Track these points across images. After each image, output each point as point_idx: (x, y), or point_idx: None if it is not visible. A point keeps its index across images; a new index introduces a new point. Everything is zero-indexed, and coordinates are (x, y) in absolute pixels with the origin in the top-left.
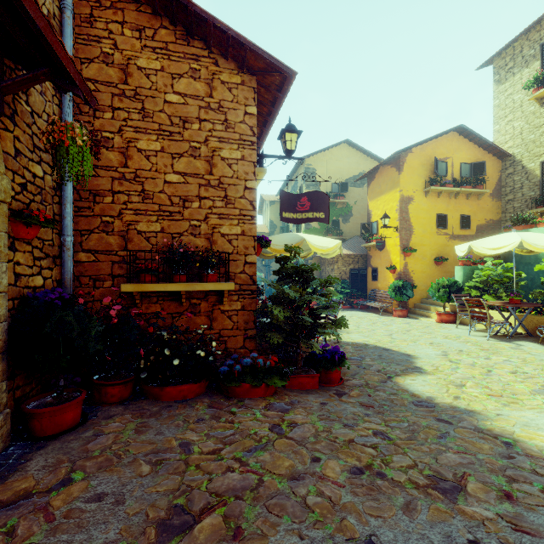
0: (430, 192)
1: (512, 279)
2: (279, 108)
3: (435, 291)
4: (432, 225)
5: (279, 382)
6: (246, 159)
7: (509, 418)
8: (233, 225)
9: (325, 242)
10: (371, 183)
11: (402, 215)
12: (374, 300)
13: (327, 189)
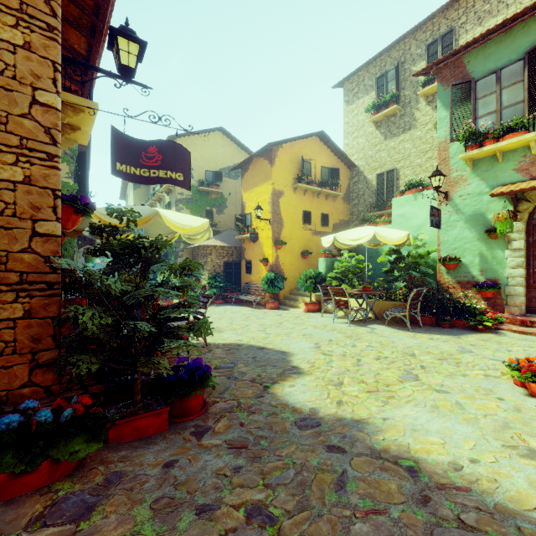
0: (298, 189)
1: (363, 269)
2: (111, 4)
3: (303, 282)
4: (299, 220)
5: (83, 447)
6: (35, 50)
7: (396, 423)
8: (3, 163)
9: (188, 220)
10: (245, 174)
11: (274, 208)
12: (248, 293)
13: (201, 177)
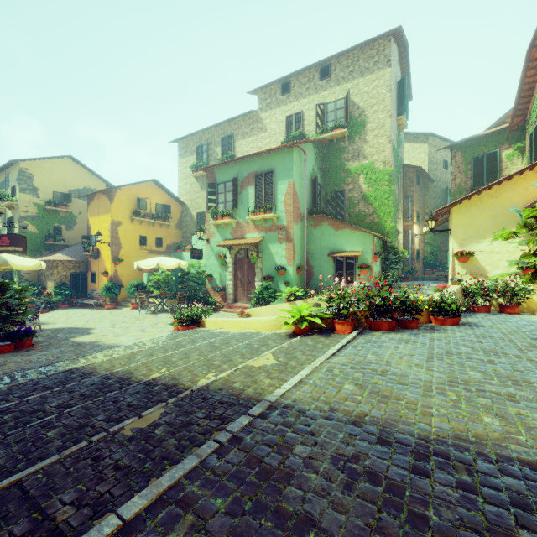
0: (134, 220)
1: (169, 280)
2: None
3: (130, 289)
4: (136, 243)
5: None
6: None
7: (112, 340)
8: None
9: (27, 262)
10: (91, 202)
11: (113, 234)
12: (92, 298)
13: (48, 197)
